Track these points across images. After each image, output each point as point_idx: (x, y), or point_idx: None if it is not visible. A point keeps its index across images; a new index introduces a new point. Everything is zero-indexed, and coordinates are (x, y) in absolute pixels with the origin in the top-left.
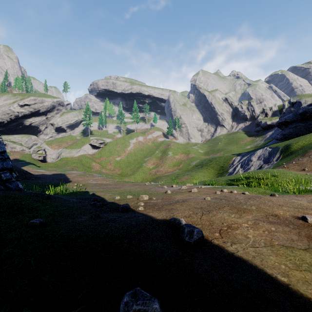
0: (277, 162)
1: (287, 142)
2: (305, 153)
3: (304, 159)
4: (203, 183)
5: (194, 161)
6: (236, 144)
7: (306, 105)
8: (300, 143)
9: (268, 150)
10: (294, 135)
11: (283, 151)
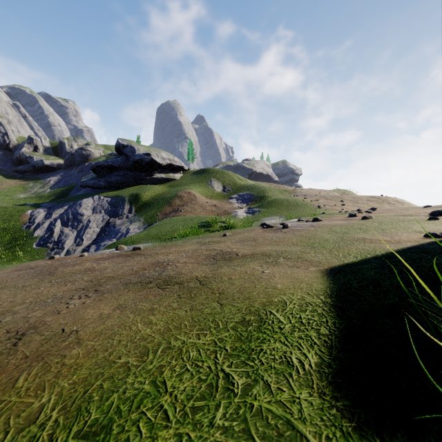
0: (136, 214)
1: (130, 191)
2: (171, 204)
3: (187, 208)
4: (155, 239)
5: None
6: None
7: (142, 153)
8: (148, 193)
9: (105, 200)
10: (122, 185)
11: (133, 201)
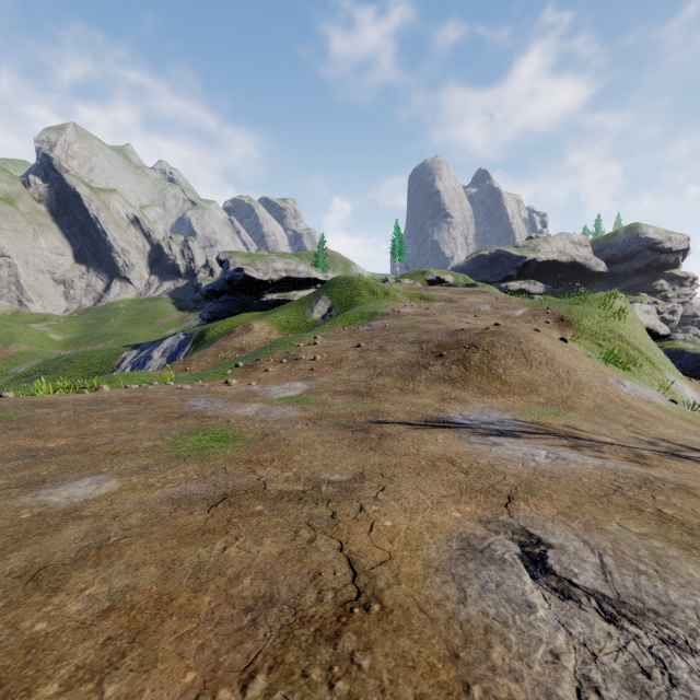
0: None
1: (207, 326)
2: (211, 345)
3: (198, 354)
4: None
5: (25, 364)
6: (149, 324)
7: (233, 269)
8: (218, 328)
9: (180, 338)
10: (226, 315)
11: (196, 340)
